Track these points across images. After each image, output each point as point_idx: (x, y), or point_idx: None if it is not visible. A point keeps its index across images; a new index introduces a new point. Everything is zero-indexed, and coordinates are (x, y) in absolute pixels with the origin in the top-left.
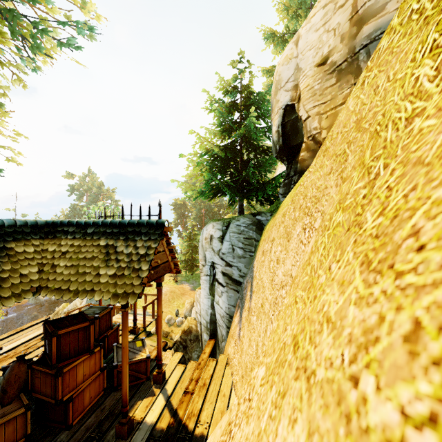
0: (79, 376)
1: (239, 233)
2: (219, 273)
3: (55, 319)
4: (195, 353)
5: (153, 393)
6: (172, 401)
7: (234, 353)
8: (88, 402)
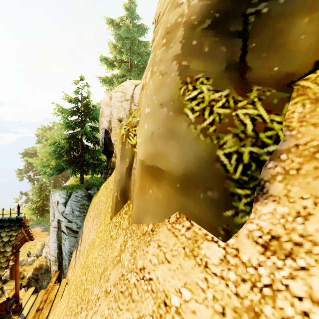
0: None
1: (77, 201)
2: (63, 226)
3: None
4: (45, 281)
5: None
6: None
7: (71, 276)
8: None
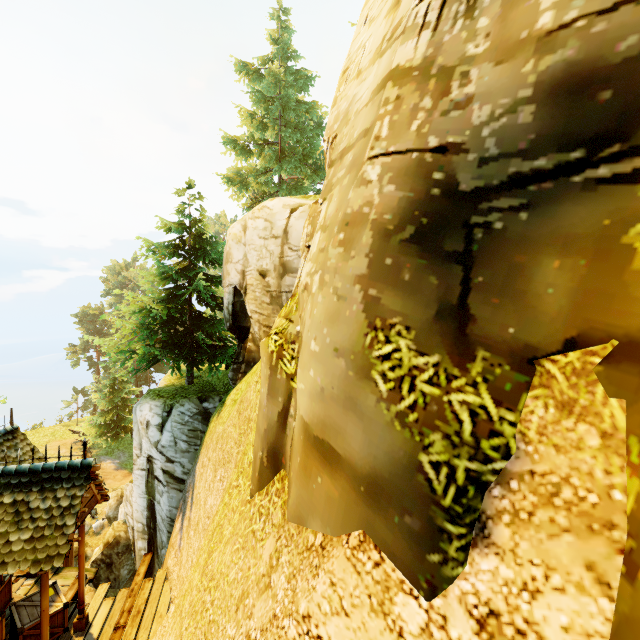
0: None
1: (183, 424)
2: (158, 469)
3: None
4: (124, 568)
5: None
6: None
7: (174, 566)
8: None
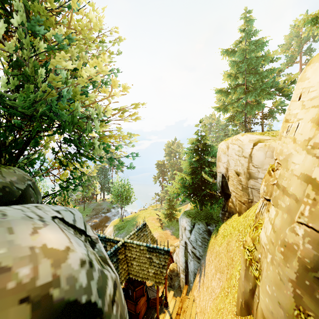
0: (141, 304)
1: (199, 233)
2: (189, 249)
3: (131, 281)
4: (176, 282)
5: (164, 312)
6: (172, 317)
7: (197, 297)
8: (143, 313)
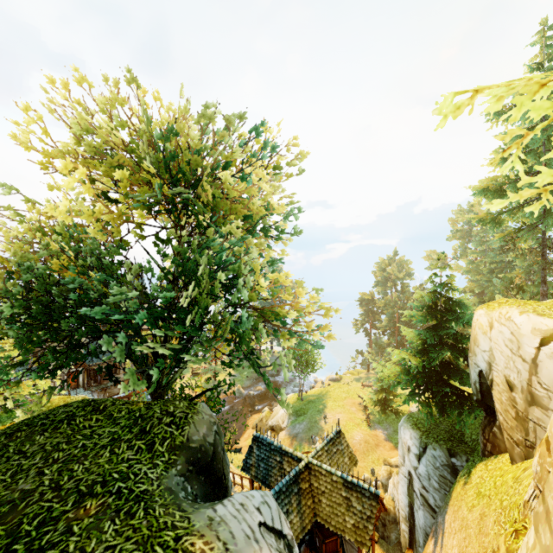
0: None
1: (434, 467)
2: (416, 487)
3: (319, 525)
4: (393, 533)
5: None
6: None
7: None
8: None
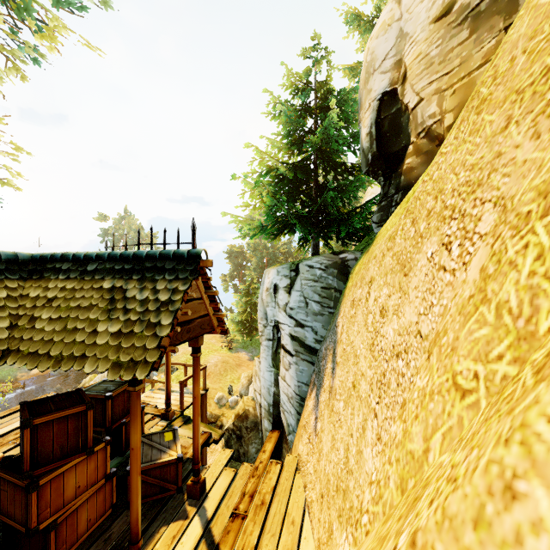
0: (68, 489)
1: (314, 279)
2: (285, 336)
3: (37, 399)
4: (252, 446)
5: (185, 514)
6: (213, 529)
7: (308, 455)
8: (85, 528)
